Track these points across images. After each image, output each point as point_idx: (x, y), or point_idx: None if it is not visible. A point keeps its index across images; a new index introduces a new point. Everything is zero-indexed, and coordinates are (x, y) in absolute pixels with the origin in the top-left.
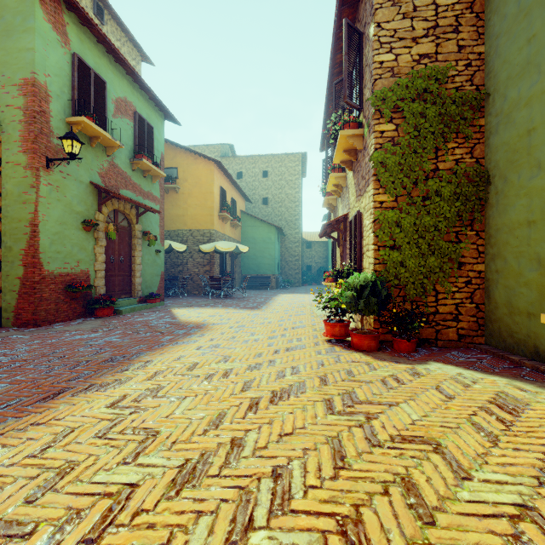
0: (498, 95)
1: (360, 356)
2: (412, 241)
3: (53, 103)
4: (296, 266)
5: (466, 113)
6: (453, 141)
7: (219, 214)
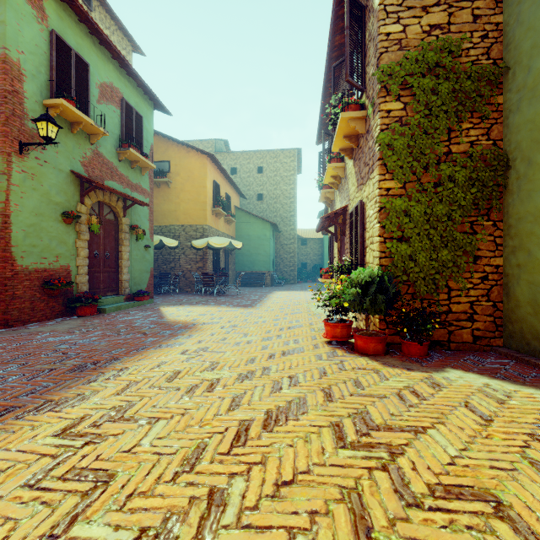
0: (520, 68)
1: (366, 361)
2: (423, 232)
3: (27, 83)
4: (291, 263)
5: (483, 89)
6: (467, 121)
7: (212, 209)
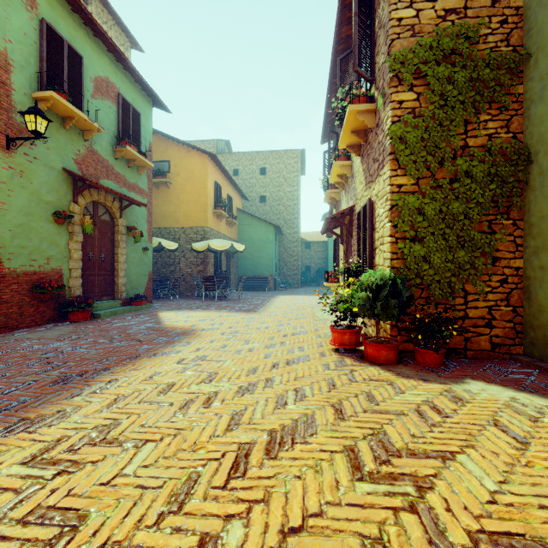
0: (543, 54)
1: (378, 371)
2: (437, 231)
3: (15, 74)
4: (295, 266)
5: (502, 78)
6: (485, 113)
7: (213, 210)
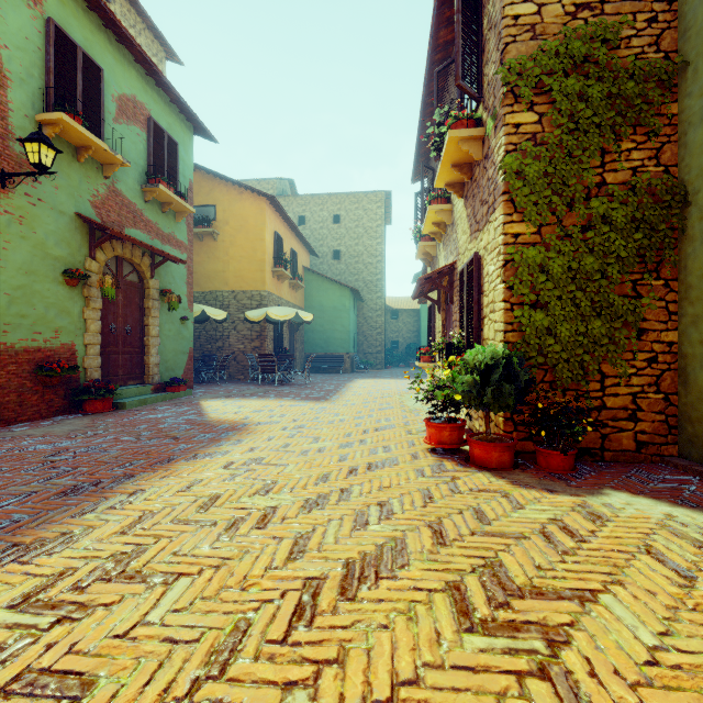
0: None
1: (488, 479)
2: (566, 295)
3: (13, 90)
4: (378, 341)
5: (651, 93)
6: (628, 140)
7: (273, 269)
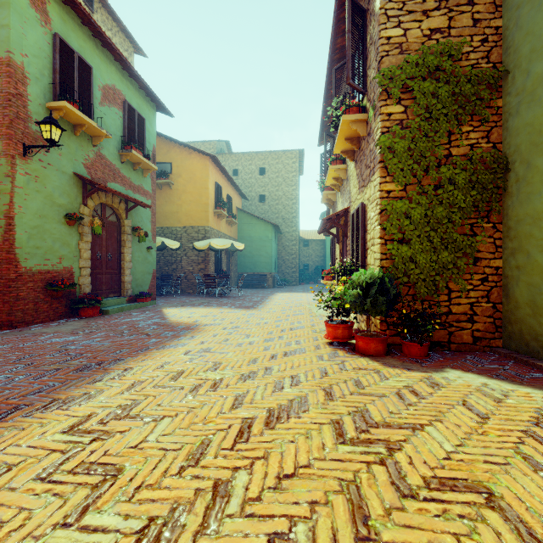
0: (519, 72)
1: (367, 362)
2: (423, 234)
3: (31, 86)
4: (293, 264)
5: (482, 93)
6: (467, 124)
7: (214, 210)
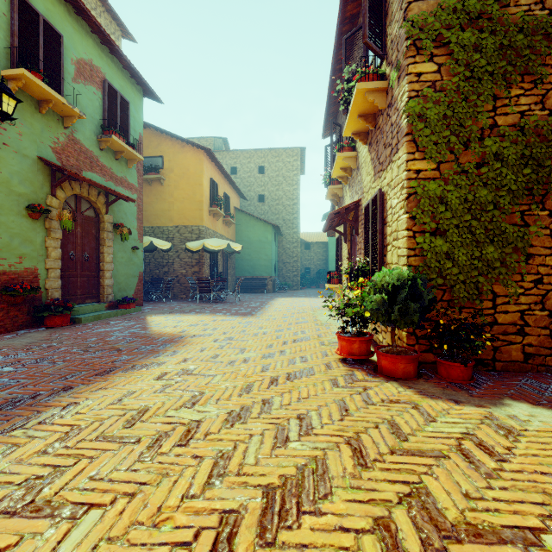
0: None
1: (397, 389)
2: (462, 224)
3: None
4: (294, 267)
5: (538, 45)
6: (517, 87)
7: (209, 209)
